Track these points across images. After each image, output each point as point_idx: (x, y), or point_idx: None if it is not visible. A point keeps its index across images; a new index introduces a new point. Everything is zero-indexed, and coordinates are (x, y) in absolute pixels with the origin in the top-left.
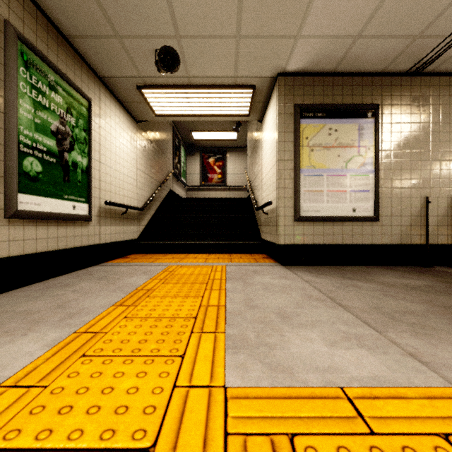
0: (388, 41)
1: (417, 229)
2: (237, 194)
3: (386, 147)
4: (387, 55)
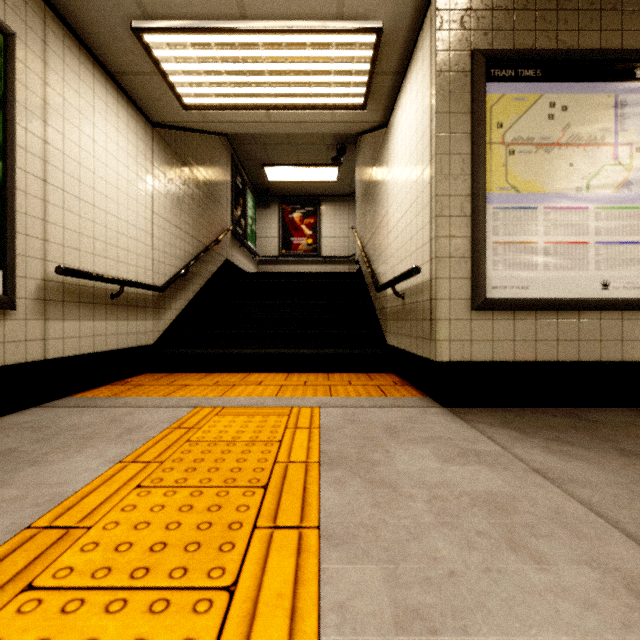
0: None
1: None
2: (338, 270)
3: None
4: None
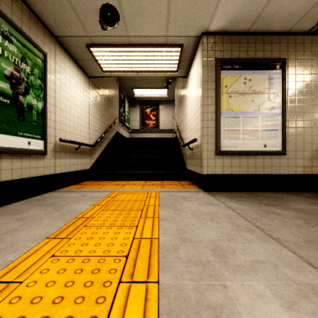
0: (298, 0)
1: (317, 161)
2: (167, 135)
3: (291, 94)
4: (295, 15)
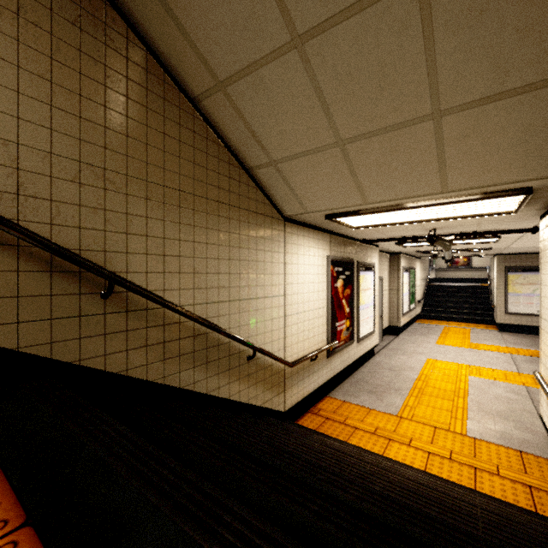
0: None
1: None
2: (482, 274)
3: None
4: None
